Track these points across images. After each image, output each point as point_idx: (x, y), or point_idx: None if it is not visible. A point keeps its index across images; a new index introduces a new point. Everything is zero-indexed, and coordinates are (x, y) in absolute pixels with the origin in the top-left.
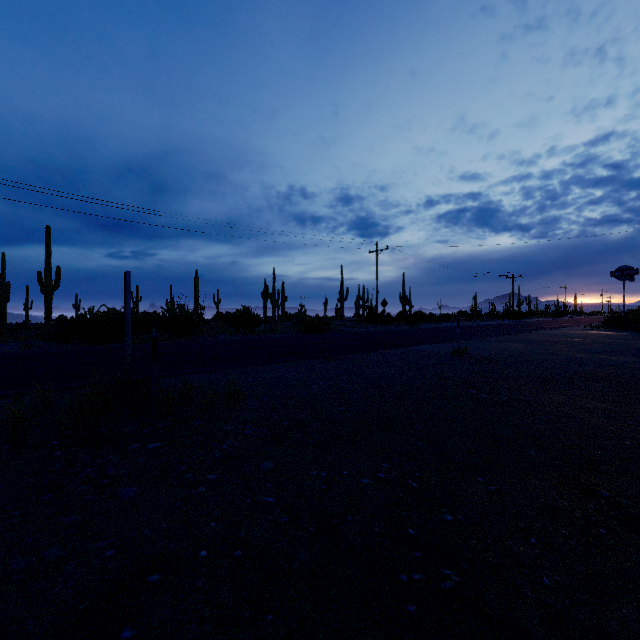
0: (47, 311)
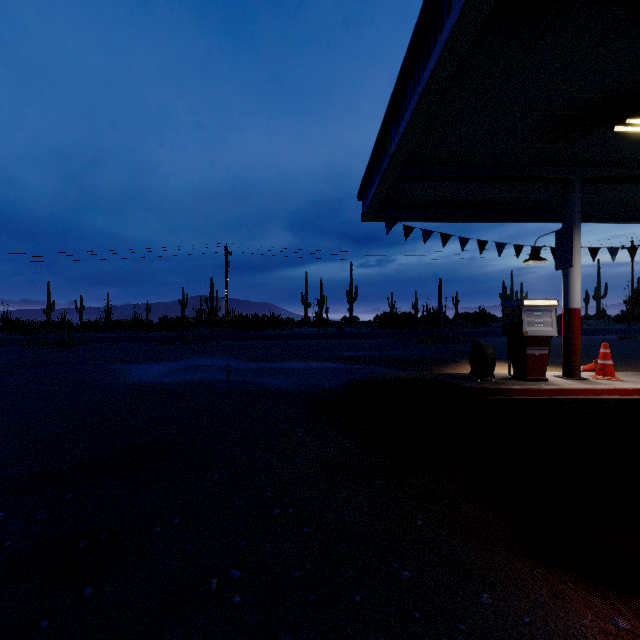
0: (350, 314)
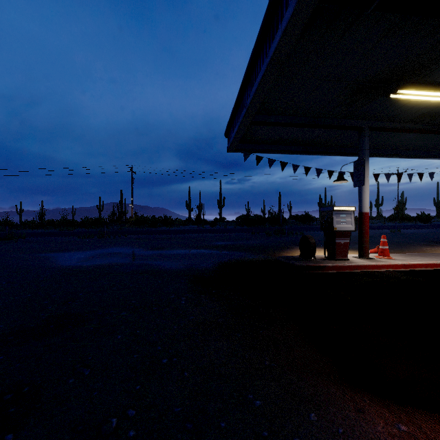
0: (220, 216)
